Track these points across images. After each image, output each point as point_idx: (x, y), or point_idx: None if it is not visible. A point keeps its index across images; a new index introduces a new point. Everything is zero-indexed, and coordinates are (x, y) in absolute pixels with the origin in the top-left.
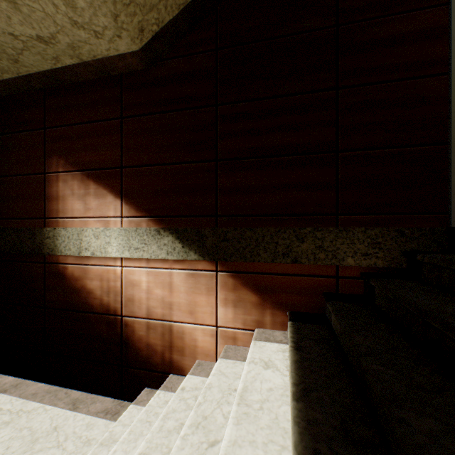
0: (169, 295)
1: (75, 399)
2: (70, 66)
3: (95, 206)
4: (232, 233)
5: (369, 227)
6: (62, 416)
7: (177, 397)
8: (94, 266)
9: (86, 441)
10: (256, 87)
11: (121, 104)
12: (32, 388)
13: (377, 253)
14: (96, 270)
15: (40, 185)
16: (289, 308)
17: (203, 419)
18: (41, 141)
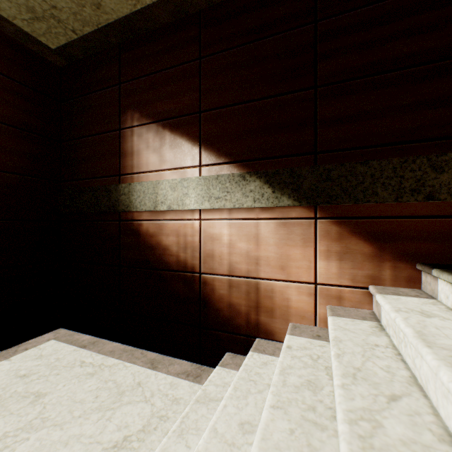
0: (255, 249)
1: (151, 360)
2: (149, 6)
3: (171, 157)
4: (338, 170)
5: None
6: (143, 373)
7: (286, 354)
8: (170, 221)
9: (173, 399)
10: None
11: (199, 43)
12: (108, 346)
13: None
14: (172, 225)
15: (115, 143)
16: (419, 259)
17: (356, 371)
18: (116, 98)
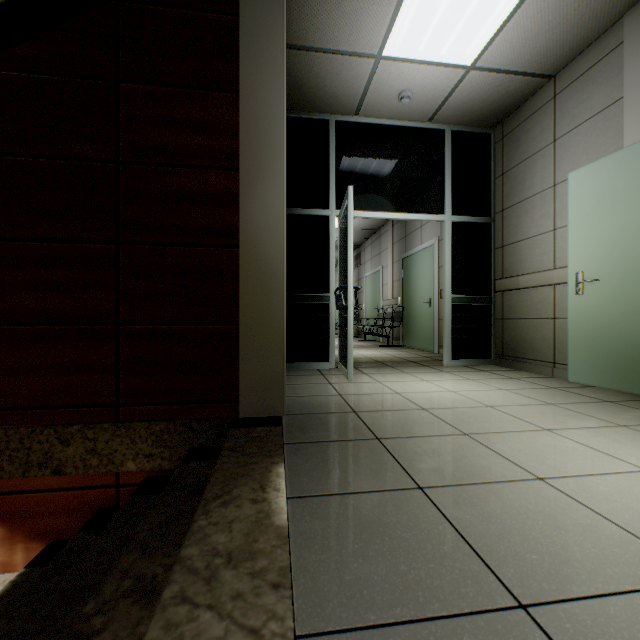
0: None
1: None
2: None
3: None
4: None
5: (154, 422)
6: None
7: None
8: None
9: None
10: (1, 220)
11: None
12: None
13: (163, 452)
14: None
15: None
16: (53, 536)
17: None
18: None
